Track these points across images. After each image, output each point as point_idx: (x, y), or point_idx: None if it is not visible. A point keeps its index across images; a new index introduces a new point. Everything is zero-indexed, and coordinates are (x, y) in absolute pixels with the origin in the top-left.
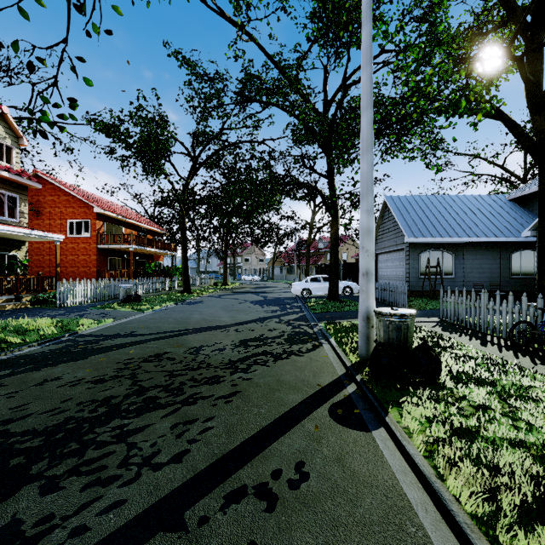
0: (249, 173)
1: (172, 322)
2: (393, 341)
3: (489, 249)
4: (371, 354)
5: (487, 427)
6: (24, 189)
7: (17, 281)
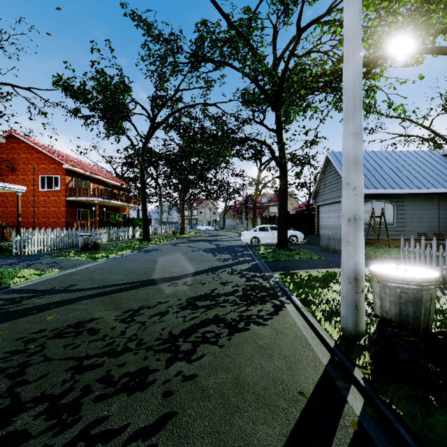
0: (202, 132)
1: (120, 272)
2: (408, 318)
3: (428, 200)
4: (376, 338)
5: None
6: None
7: None
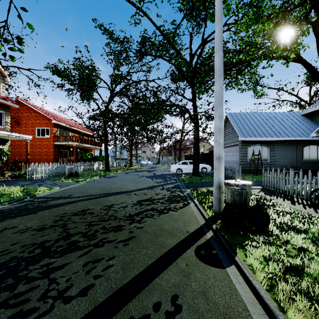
0: (144, 99)
1: (96, 189)
2: (237, 202)
3: (290, 145)
4: (222, 211)
5: (308, 266)
6: (7, 108)
7: (2, 164)
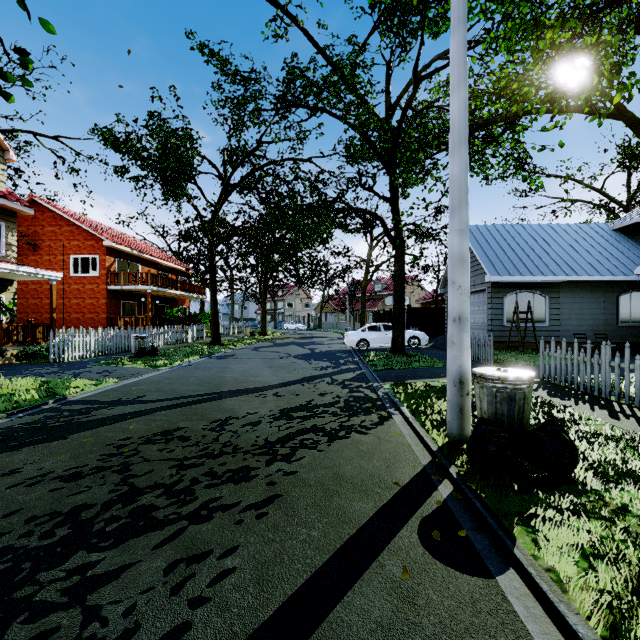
0: (292, 198)
1: (193, 383)
2: (503, 416)
3: (591, 291)
4: (471, 436)
5: None
6: (11, 215)
7: None
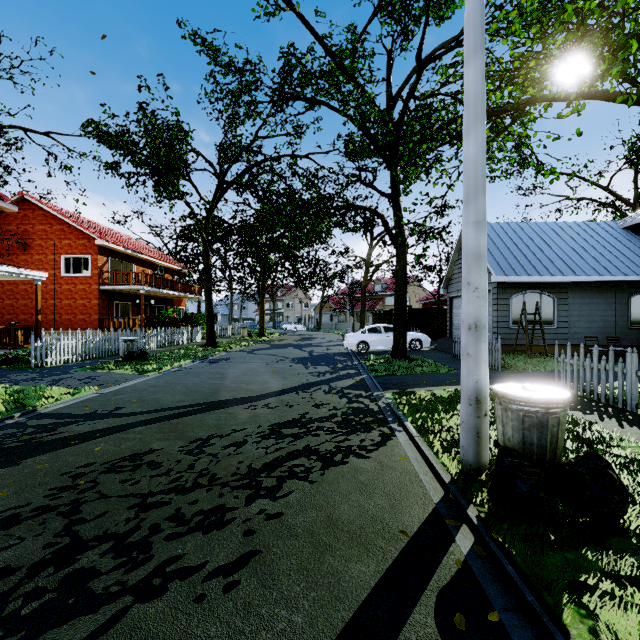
0: (290, 195)
1: (179, 391)
2: (532, 446)
3: (601, 291)
4: (494, 470)
5: None
6: None
7: None
